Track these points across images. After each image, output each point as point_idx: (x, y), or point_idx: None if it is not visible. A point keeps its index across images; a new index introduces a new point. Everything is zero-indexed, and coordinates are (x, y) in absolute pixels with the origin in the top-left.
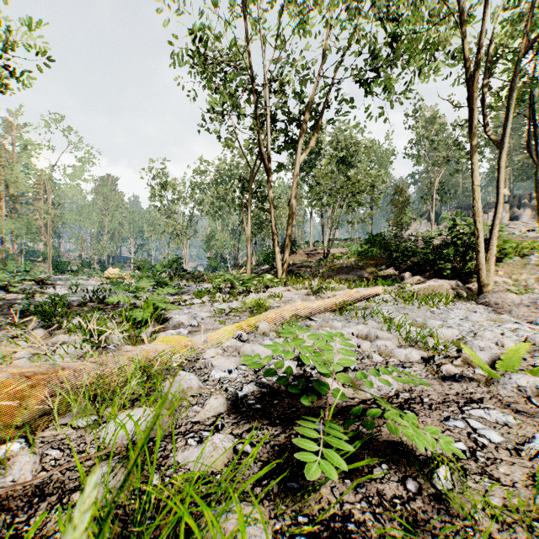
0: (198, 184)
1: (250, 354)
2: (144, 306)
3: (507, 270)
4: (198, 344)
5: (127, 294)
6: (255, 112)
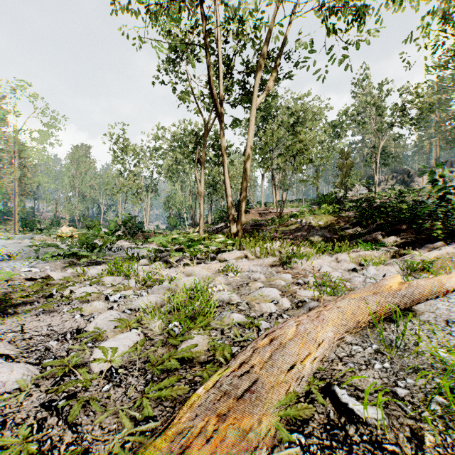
0: (157, 149)
1: None
2: None
3: None
4: None
5: (28, 263)
6: (204, 40)
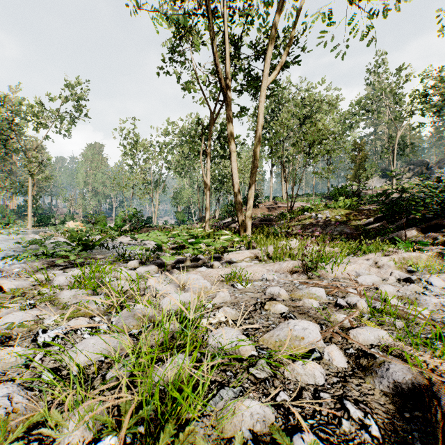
0: (165, 144)
1: None
2: None
3: None
4: None
5: (3, 263)
6: (208, 8)
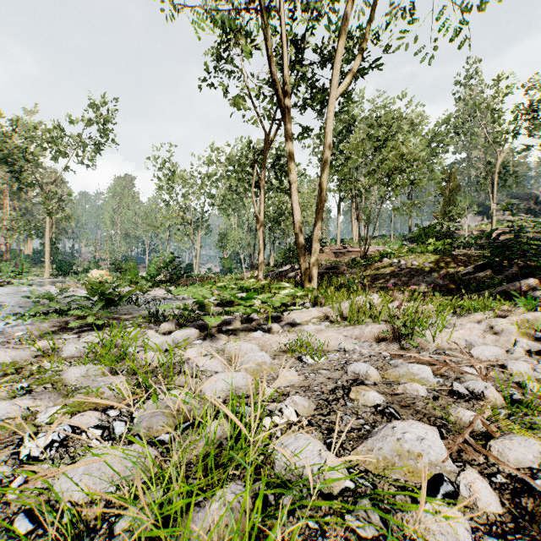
0: (209, 175)
1: None
2: None
3: None
4: None
5: (4, 324)
6: None
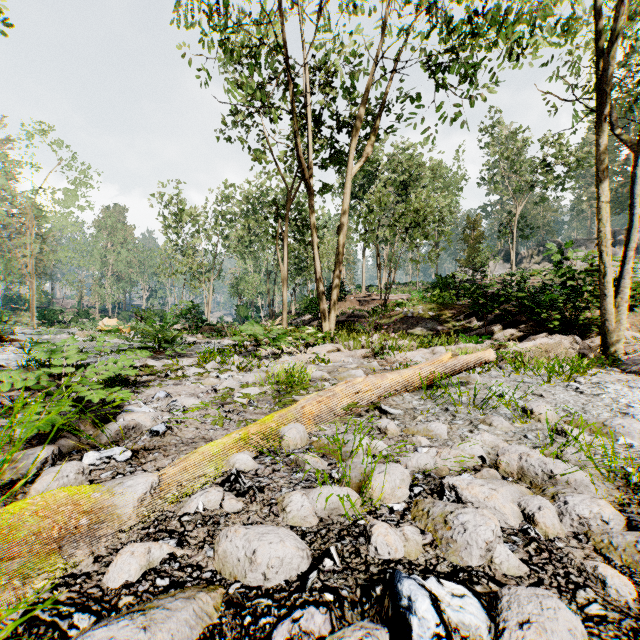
0: (223, 214)
1: (242, 572)
2: (55, 394)
3: (634, 321)
4: (121, 511)
5: (104, 356)
6: (292, 103)
